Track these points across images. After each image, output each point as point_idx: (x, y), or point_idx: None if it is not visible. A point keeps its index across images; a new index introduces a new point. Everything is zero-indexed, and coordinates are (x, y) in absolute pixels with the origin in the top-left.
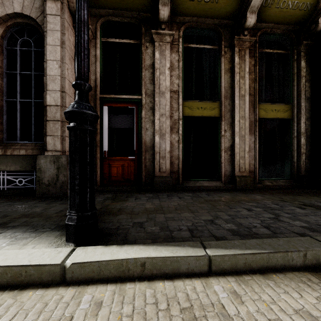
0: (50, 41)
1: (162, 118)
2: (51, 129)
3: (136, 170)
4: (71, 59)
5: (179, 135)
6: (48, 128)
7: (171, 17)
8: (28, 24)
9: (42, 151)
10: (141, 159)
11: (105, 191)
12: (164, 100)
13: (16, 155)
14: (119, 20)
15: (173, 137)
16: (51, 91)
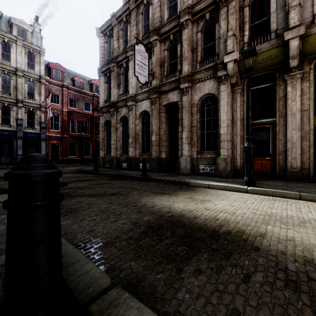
0: (222, 104)
1: (293, 131)
2: (222, 145)
3: (271, 166)
4: (231, 108)
5: (310, 142)
6: (221, 145)
7: (301, 59)
8: (209, 96)
9: (218, 155)
10: (275, 159)
11: None
12: (294, 119)
13: (206, 157)
14: (259, 75)
15: (304, 143)
16: (222, 127)
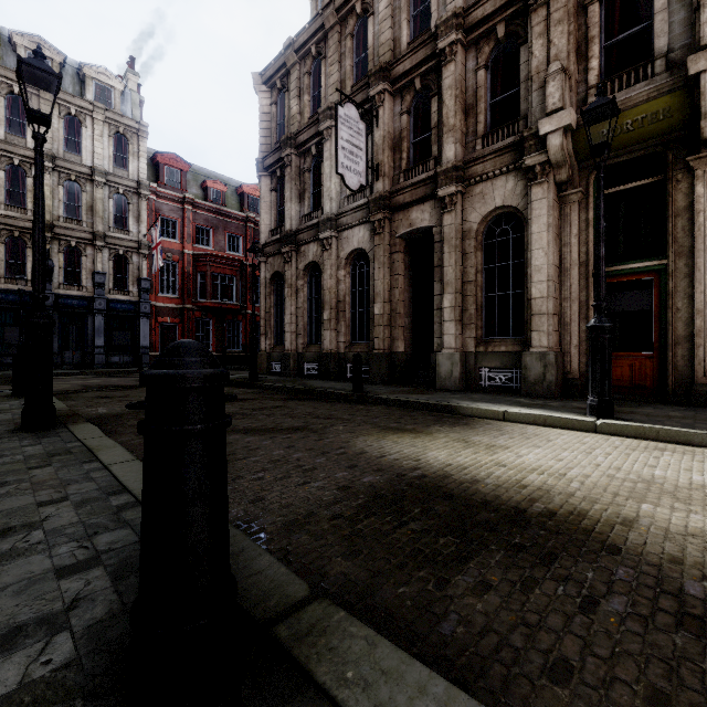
0: (535, 229)
1: None
2: (536, 324)
3: (656, 372)
4: (556, 238)
5: None
6: (533, 323)
7: None
8: (506, 212)
9: (526, 347)
10: (666, 356)
11: None
12: None
13: (497, 352)
14: (625, 159)
15: None
16: (536, 282)
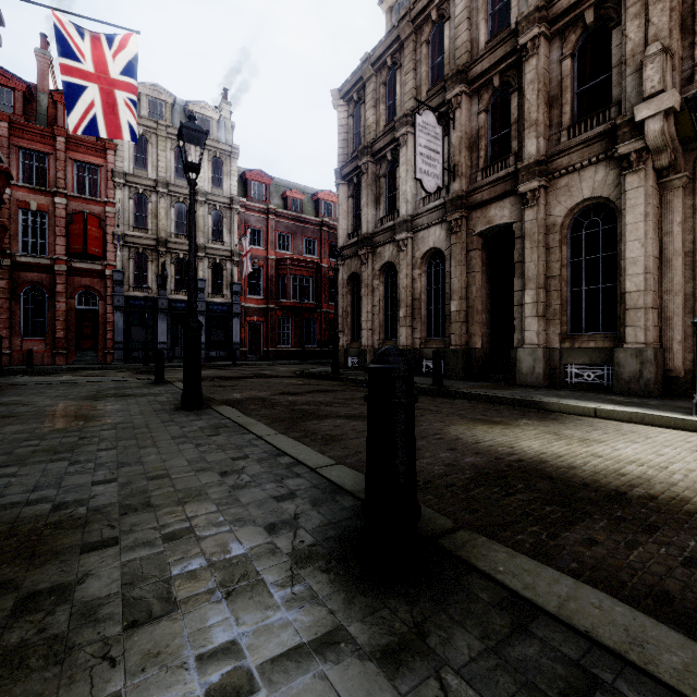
0: (629, 220)
1: None
2: (631, 319)
3: None
4: (655, 227)
5: None
6: (628, 318)
7: None
8: (595, 203)
9: (619, 343)
10: None
11: None
12: None
13: (584, 348)
14: None
15: None
16: (631, 275)
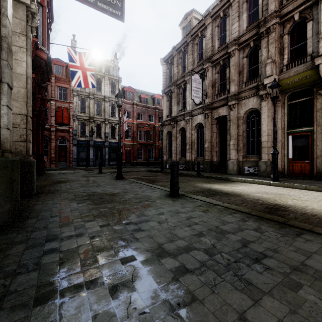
0: (263, 117)
1: None
2: (263, 151)
3: (310, 168)
4: (272, 119)
5: None
6: (262, 150)
7: None
8: (254, 110)
9: (260, 159)
10: (313, 162)
11: (289, 177)
12: None
13: (250, 161)
14: (298, 90)
15: None
16: (263, 136)
